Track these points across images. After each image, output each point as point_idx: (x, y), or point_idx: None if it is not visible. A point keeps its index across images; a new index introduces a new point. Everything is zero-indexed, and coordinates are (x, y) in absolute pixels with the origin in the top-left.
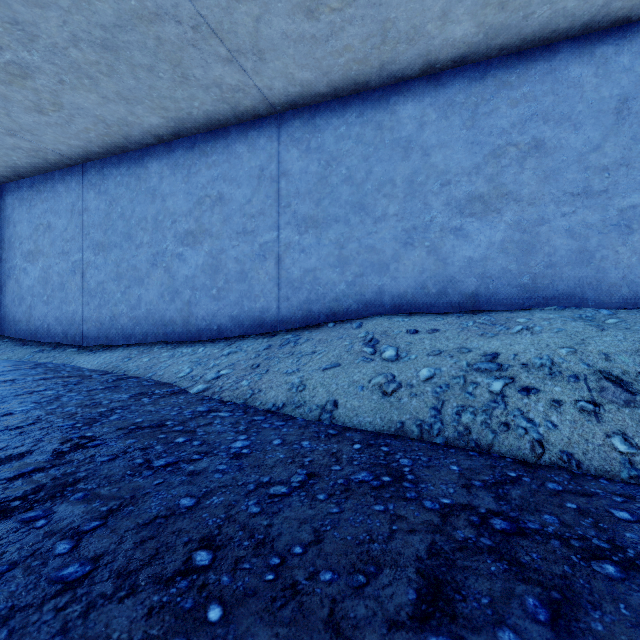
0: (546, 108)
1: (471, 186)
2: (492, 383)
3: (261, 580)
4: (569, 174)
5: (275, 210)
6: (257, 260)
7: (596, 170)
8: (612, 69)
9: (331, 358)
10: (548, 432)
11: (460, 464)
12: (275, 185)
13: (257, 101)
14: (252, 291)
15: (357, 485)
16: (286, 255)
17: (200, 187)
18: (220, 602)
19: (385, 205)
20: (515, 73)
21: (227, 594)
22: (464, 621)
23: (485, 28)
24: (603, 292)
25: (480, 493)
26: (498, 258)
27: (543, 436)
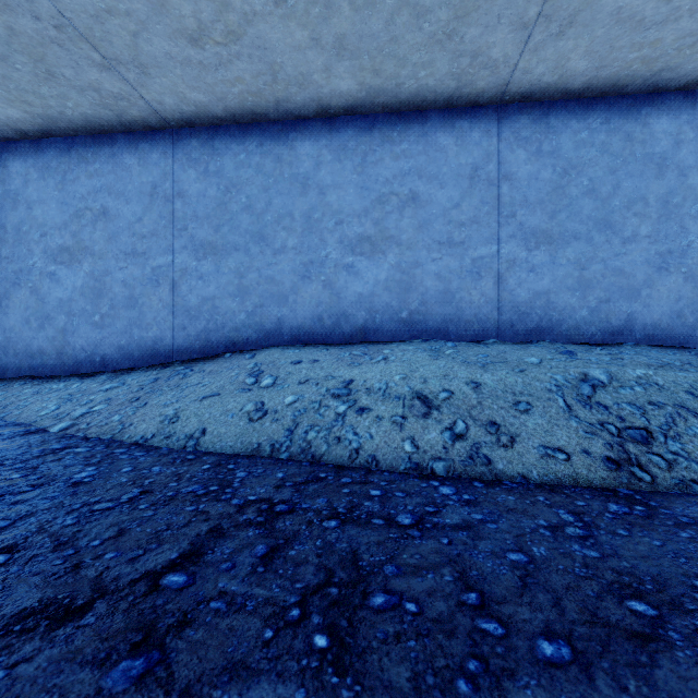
0: (420, 166)
1: (361, 227)
2: (339, 405)
3: (49, 565)
4: (437, 225)
5: (170, 232)
6: (149, 285)
7: (456, 224)
8: (467, 141)
9: (214, 389)
10: (365, 442)
11: (287, 472)
12: (170, 205)
13: (146, 113)
14: (143, 319)
15: (183, 495)
16: (182, 281)
17: (79, 197)
18: (2, 583)
19: (284, 238)
20: (396, 130)
21: (12, 577)
22: (203, 564)
23: (366, 87)
24: (461, 327)
25: (285, 490)
26: (383, 295)
27: (361, 445)
